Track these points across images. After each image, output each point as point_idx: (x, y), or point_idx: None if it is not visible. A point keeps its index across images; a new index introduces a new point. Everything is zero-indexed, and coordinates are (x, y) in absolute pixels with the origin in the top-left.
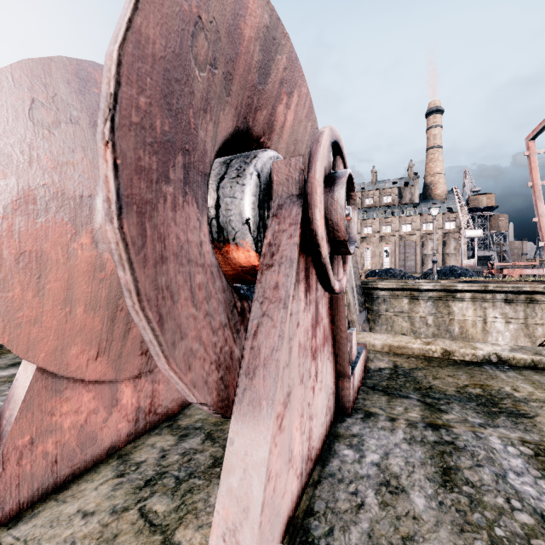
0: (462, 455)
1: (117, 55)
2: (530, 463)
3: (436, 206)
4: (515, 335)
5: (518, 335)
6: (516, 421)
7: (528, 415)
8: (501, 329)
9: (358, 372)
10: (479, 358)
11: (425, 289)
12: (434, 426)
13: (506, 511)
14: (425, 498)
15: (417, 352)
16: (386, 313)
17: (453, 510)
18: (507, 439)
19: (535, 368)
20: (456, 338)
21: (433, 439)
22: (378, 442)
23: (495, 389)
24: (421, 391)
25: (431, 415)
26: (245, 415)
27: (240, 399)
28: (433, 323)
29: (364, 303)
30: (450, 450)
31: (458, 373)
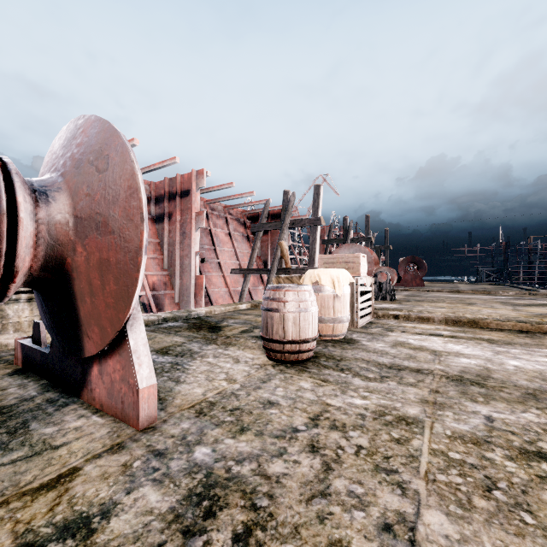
0: None
1: (144, 200)
2: (158, 355)
3: None
4: None
5: None
6: None
7: None
8: None
9: None
10: None
11: None
12: None
13: (163, 366)
14: None
15: None
16: None
17: None
18: None
19: None
20: None
21: None
22: None
23: None
24: None
25: None
26: (134, 331)
27: (129, 327)
28: None
29: None
30: None
31: None
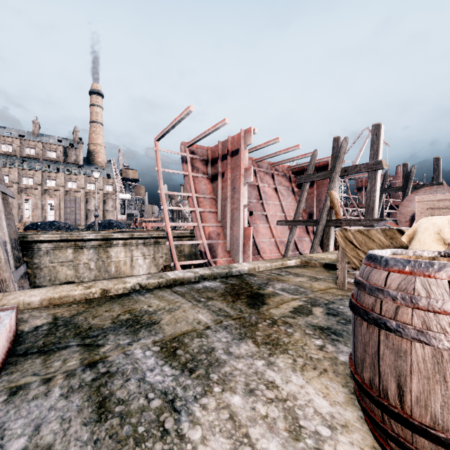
0: (116, 378)
1: None
2: (159, 357)
3: (98, 170)
4: (149, 266)
5: (150, 266)
6: (151, 329)
7: (157, 321)
8: (142, 263)
9: (1, 345)
10: (128, 290)
11: (88, 239)
12: (93, 364)
13: (145, 407)
14: (81, 448)
15: (79, 297)
16: (49, 265)
17: (107, 439)
18: (145, 346)
19: (160, 287)
20: (113, 276)
21: (91, 378)
22: (27, 419)
23: (138, 310)
24: (81, 335)
25: (90, 355)
26: None
27: None
28: (96, 267)
29: (21, 258)
30: (105, 380)
31: (113, 306)
